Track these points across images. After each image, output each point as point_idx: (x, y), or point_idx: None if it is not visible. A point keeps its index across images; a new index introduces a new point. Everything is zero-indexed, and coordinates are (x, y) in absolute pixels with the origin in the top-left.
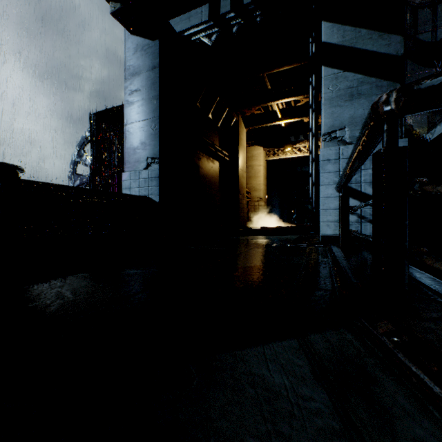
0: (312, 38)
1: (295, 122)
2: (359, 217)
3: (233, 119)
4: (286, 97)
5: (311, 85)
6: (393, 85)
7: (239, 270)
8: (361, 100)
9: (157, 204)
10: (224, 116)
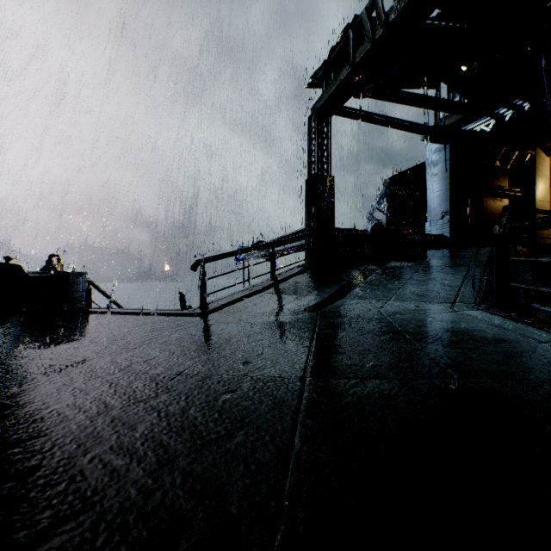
0: None
1: None
2: None
3: (526, 156)
4: None
5: None
6: None
7: None
8: None
9: (448, 238)
10: (515, 156)
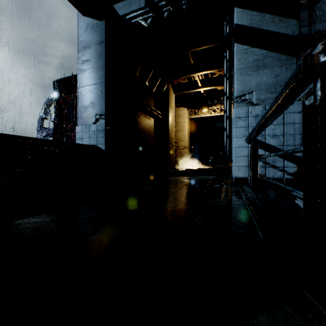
0: (226, 21)
1: (211, 90)
2: (264, 163)
3: (164, 86)
4: (205, 70)
5: (226, 58)
6: (290, 58)
7: (168, 214)
8: (265, 70)
9: (103, 151)
10: (158, 84)
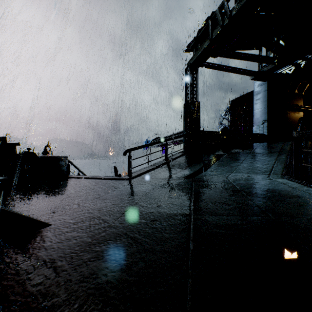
0: None
1: None
2: None
3: None
4: None
5: None
6: None
7: None
8: None
9: (266, 135)
10: (307, 87)
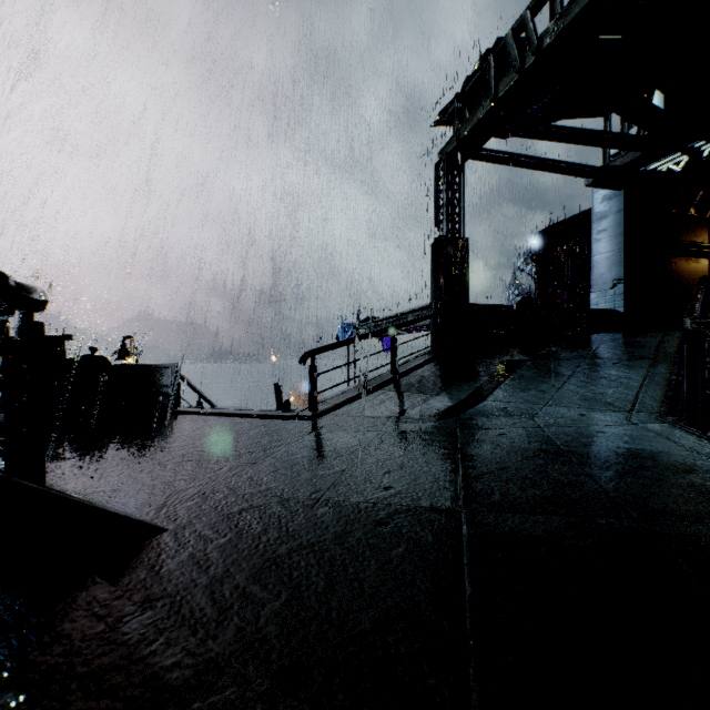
0: None
1: None
2: None
3: None
4: None
5: None
6: None
7: None
8: None
9: (622, 314)
10: None
